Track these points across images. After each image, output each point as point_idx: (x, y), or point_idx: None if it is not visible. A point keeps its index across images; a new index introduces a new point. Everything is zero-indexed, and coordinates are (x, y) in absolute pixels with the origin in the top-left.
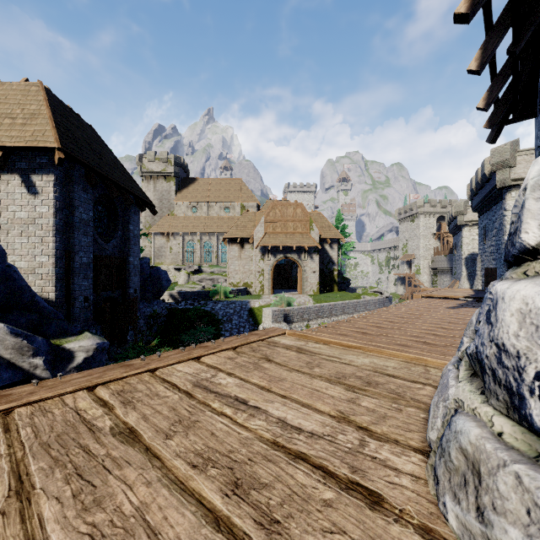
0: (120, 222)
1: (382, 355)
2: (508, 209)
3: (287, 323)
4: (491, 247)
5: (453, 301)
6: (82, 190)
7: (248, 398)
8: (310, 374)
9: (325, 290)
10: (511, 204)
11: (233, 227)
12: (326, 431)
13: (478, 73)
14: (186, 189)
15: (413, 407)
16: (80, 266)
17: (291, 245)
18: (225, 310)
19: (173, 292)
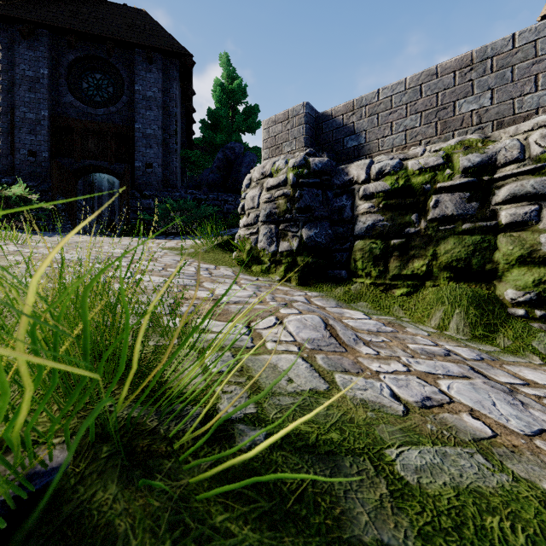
0: (126, 86)
1: None
2: None
3: (343, 161)
4: None
5: None
6: (26, 49)
7: None
8: None
9: None
10: None
11: None
12: None
13: None
14: None
15: None
16: (23, 121)
17: None
18: None
19: None
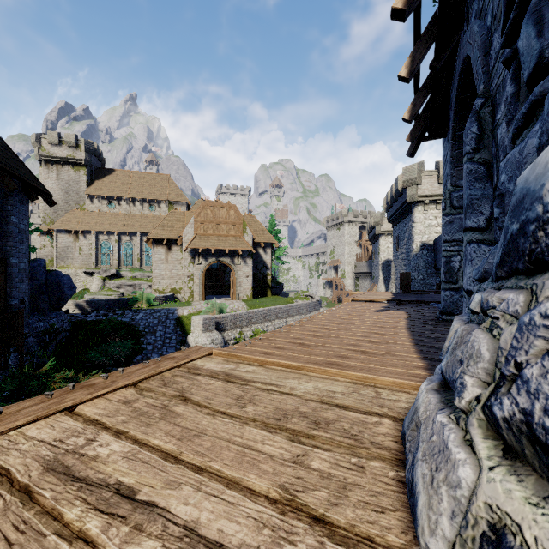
0: None
1: (326, 376)
2: (415, 222)
3: (219, 331)
4: (402, 254)
5: (378, 304)
6: None
7: (139, 484)
8: (241, 417)
9: (259, 295)
10: (418, 217)
11: (158, 227)
12: (263, 541)
13: (408, 81)
14: (101, 181)
15: (377, 460)
16: None
17: (224, 249)
18: (148, 319)
19: (81, 301)
